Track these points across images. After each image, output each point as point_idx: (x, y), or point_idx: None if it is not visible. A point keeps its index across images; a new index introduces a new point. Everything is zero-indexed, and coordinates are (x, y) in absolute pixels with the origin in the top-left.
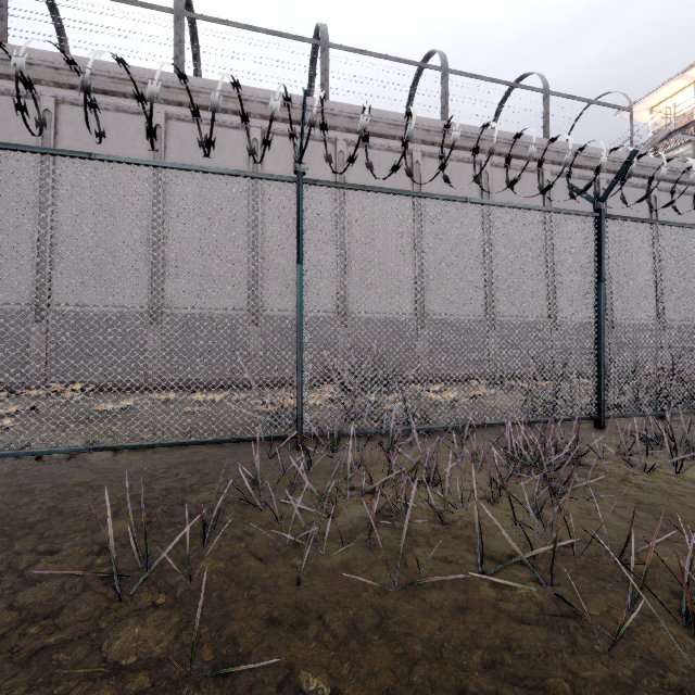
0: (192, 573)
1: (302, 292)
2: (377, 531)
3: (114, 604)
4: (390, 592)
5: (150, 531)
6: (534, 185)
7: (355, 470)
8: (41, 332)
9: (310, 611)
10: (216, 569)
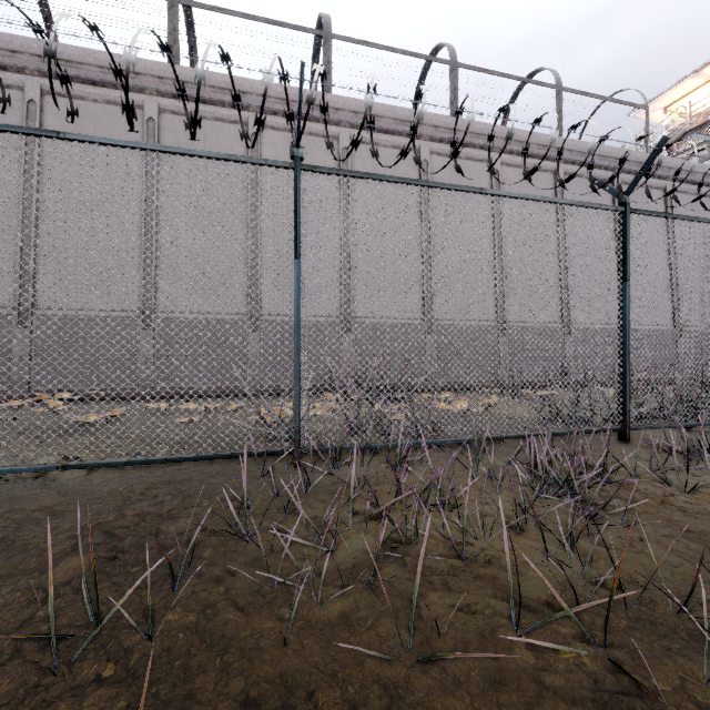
0: (154, 631)
1: (300, 291)
2: (384, 570)
3: (46, 678)
4: (401, 658)
5: (112, 571)
6: (547, 185)
7: (359, 491)
8: (25, 338)
9: (298, 689)
10: (185, 625)
